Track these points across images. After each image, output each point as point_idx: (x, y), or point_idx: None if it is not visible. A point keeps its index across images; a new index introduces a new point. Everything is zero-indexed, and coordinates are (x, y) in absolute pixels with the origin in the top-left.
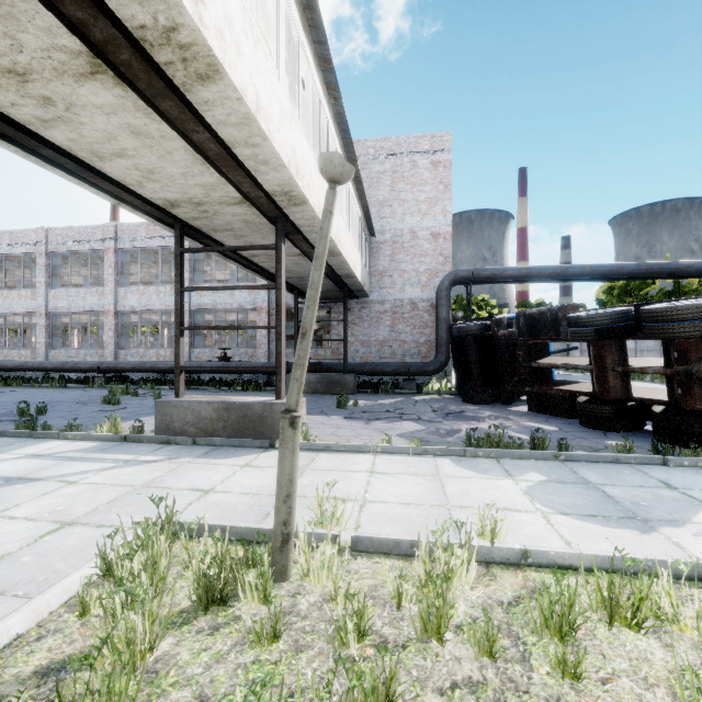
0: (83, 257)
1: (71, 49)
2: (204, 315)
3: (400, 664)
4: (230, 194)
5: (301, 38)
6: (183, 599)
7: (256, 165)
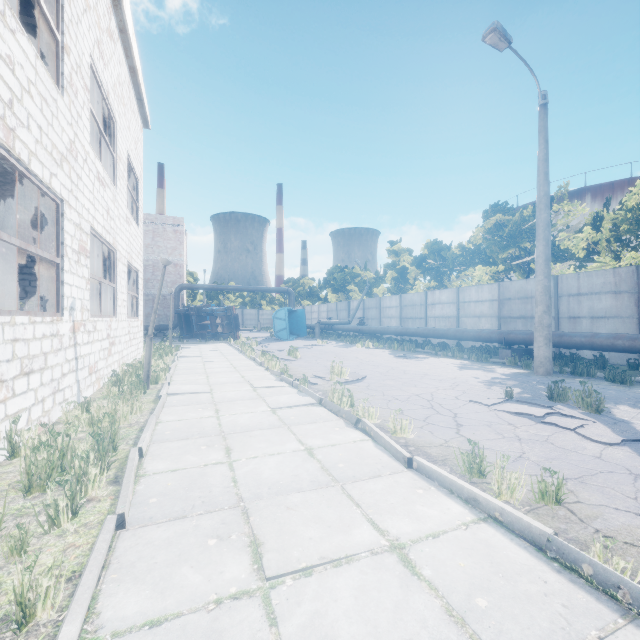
0: None
1: None
2: None
3: None
4: None
5: None
6: None
7: None
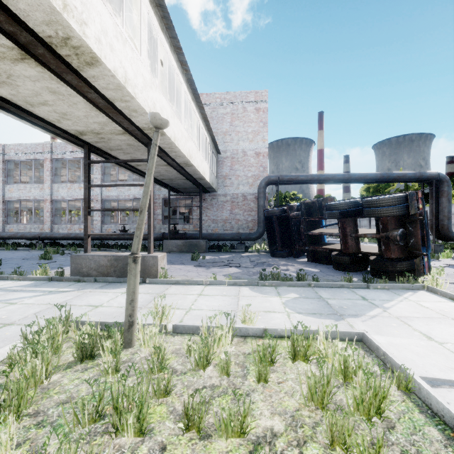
0: (29, 163)
1: (8, 46)
2: (112, 203)
3: (180, 380)
4: (117, 128)
5: (159, 36)
6: (70, 357)
7: (129, 112)
